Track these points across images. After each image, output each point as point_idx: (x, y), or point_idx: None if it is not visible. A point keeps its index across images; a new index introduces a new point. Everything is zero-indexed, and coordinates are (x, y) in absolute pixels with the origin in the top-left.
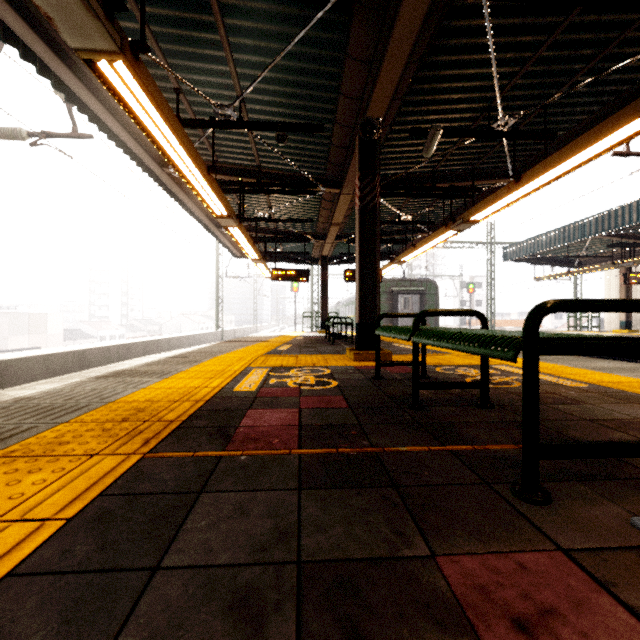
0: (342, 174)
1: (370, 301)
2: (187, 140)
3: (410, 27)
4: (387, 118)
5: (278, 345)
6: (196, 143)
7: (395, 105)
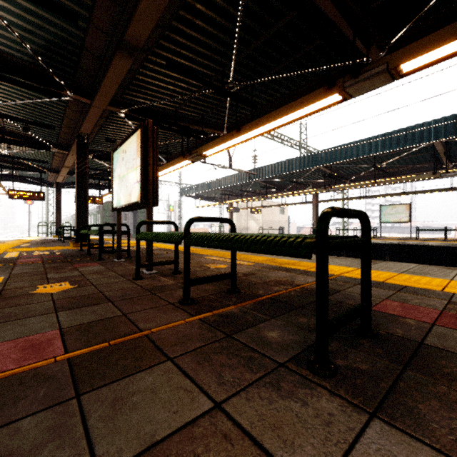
0: (69, 144)
1: (83, 218)
2: None
3: (95, 115)
4: (94, 130)
5: (19, 244)
6: None
7: (97, 127)
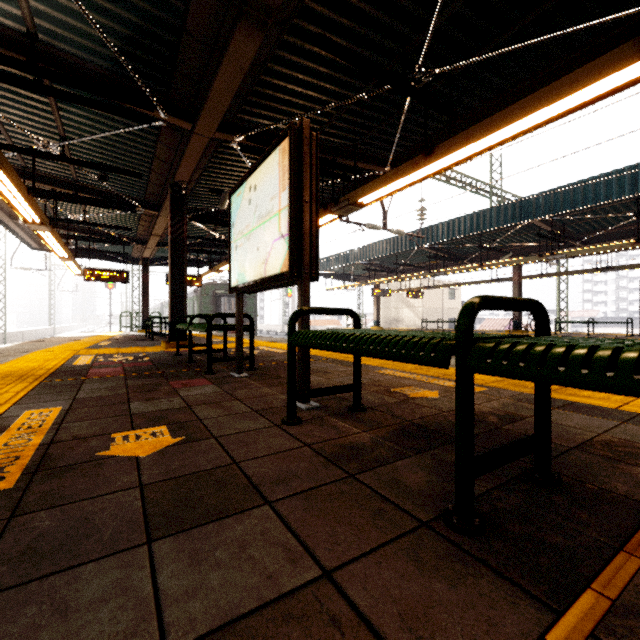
0: (160, 201)
1: (180, 306)
2: (14, 174)
3: (197, 150)
4: (193, 177)
5: (96, 342)
6: (6, 155)
7: (198, 172)
